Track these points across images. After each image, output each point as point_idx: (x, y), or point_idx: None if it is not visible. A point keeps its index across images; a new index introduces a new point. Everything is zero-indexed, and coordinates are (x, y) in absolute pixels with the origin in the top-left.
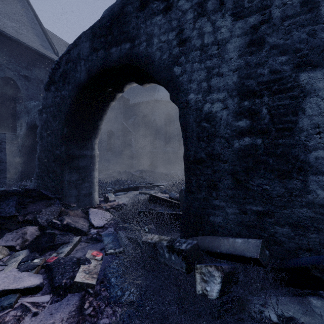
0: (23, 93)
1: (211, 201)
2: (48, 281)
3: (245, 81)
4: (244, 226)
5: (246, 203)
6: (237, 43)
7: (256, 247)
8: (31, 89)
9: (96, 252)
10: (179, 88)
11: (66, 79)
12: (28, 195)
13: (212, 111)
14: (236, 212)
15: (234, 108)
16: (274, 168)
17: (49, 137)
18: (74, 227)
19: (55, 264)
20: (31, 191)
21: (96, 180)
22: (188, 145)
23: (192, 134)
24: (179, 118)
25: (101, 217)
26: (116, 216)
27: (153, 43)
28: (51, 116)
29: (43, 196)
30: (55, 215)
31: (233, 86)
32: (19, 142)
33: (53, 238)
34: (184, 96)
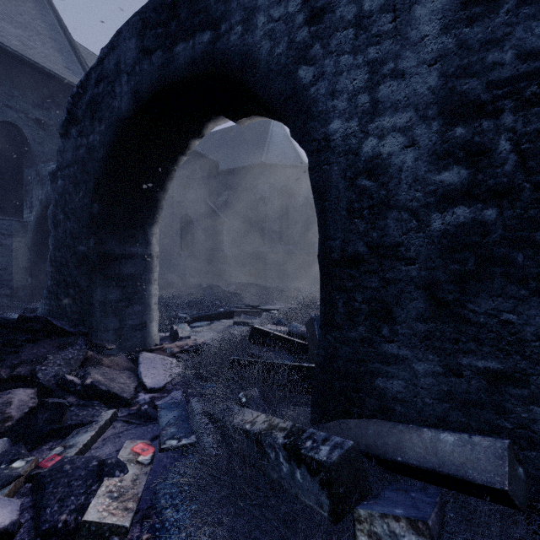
0: (34, 150)
1: (380, 345)
2: (33, 515)
3: (457, 82)
4: (456, 402)
5: (459, 353)
6: (438, 3)
7: (497, 459)
8: (49, 143)
9: (141, 445)
10: (310, 110)
11: (95, 112)
12: (25, 328)
13: (381, 153)
14: (437, 372)
15: (432, 143)
16: (529, 274)
17: (68, 222)
18: (105, 390)
19: (52, 473)
20: (31, 320)
21: (154, 301)
22: (327, 227)
23: (336, 204)
24: (309, 172)
25: (161, 370)
26: (188, 369)
27: (256, 25)
28: (71, 182)
29: (53, 330)
30: (73, 367)
31: (428, 96)
32: (28, 233)
33: (61, 415)
34: (319, 127)
